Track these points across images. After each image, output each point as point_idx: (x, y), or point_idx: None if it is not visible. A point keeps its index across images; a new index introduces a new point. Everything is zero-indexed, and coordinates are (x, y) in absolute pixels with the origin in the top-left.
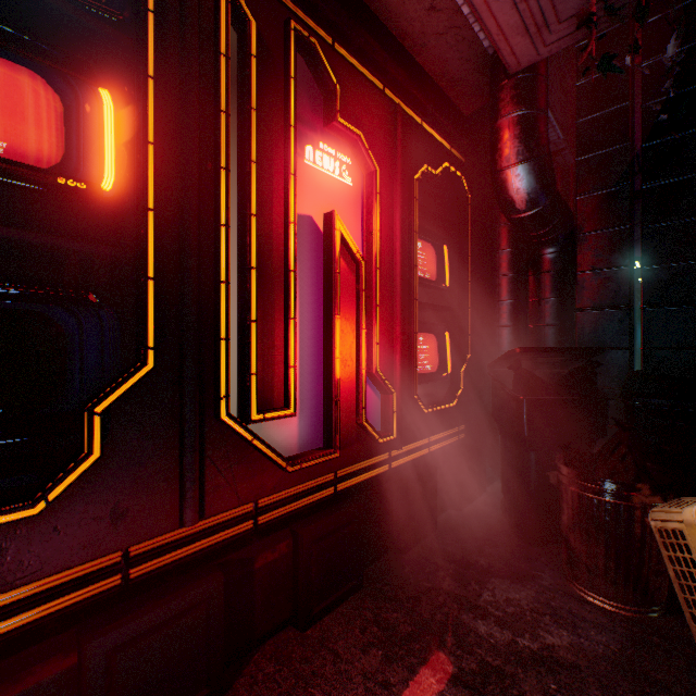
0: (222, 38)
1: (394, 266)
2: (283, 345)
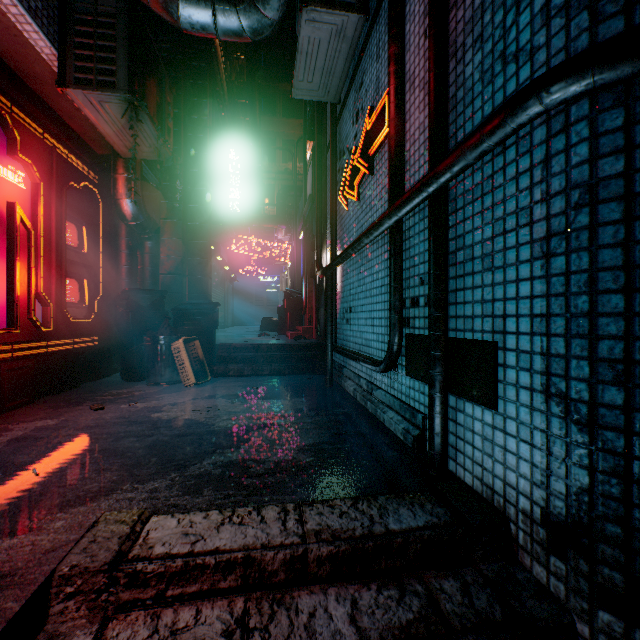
0: None
1: (52, 236)
2: None
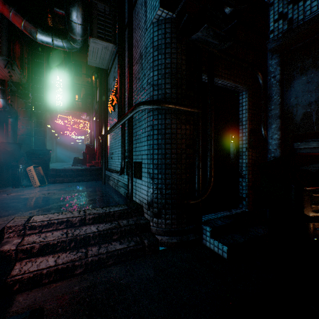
0: None
1: None
2: None
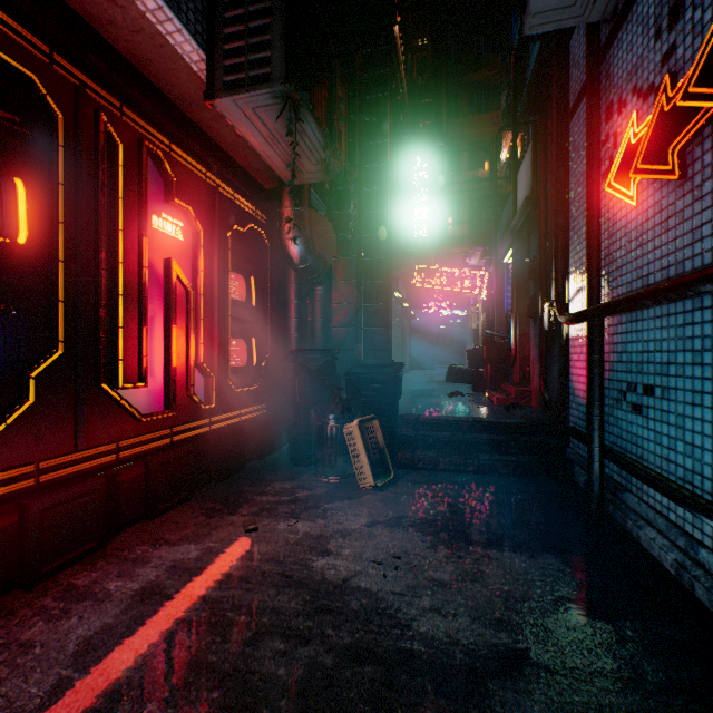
0: (102, 157)
1: (214, 293)
2: (138, 343)
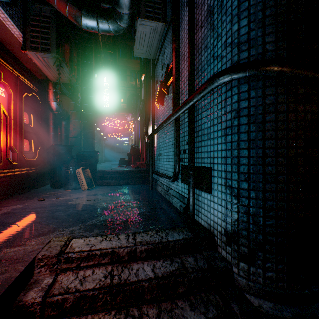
0: None
1: (17, 119)
2: None
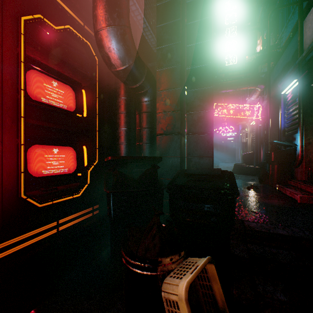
0: None
1: None
2: None
